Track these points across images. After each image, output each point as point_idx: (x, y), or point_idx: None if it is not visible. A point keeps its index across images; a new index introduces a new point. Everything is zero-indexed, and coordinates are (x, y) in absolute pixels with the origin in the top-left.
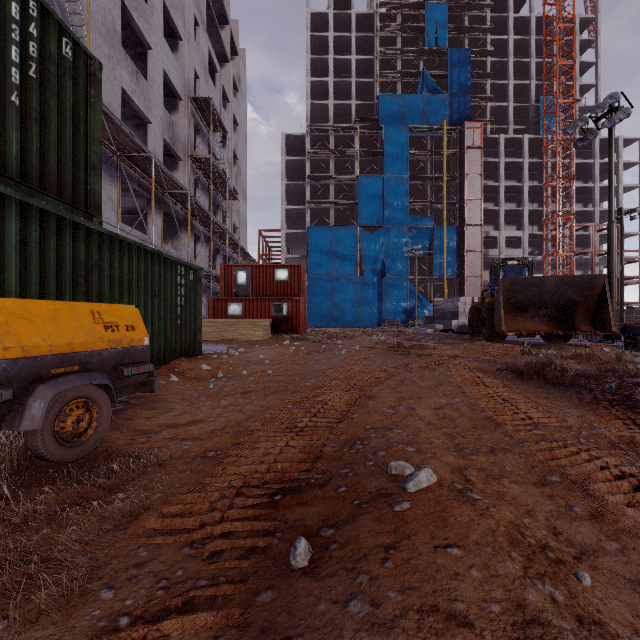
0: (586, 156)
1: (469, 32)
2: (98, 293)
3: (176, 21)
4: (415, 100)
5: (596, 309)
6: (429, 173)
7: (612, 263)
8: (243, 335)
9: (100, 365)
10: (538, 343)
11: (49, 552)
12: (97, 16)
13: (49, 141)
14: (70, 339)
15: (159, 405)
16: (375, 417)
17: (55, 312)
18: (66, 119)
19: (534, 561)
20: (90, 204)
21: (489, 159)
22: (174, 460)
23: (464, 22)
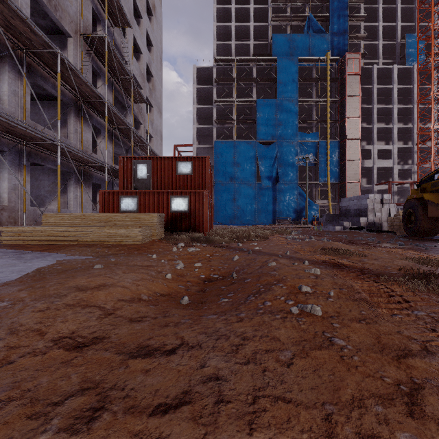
0: None
1: None
2: None
3: None
4: (302, 39)
5: None
6: (314, 97)
7: None
8: (110, 237)
9: None
10: None
11: None
12: None
13: None
14: None
15: None
16: None
17: None
18: None
19: None
20: None
21: (364, 85)
22: None
23: None
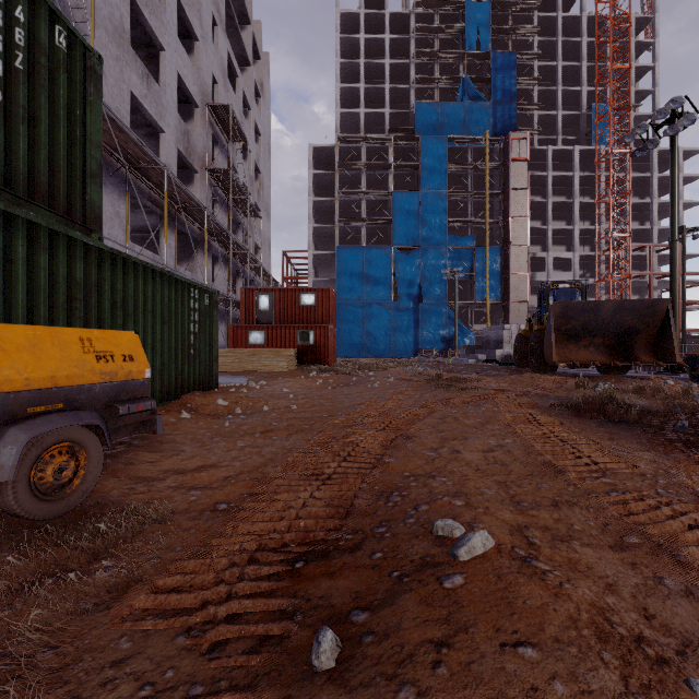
0: (643, 169)
1: (514, 33)
2: (98, 318)
3: (192, 20)
4: (455, 108)
5: (658, 337)
6: (470, 188)
7: (675, 286)
8: (265, 366)
9: (90, 402)
10: (593, 375)
11: (5, 644)
12: (103, 12)
13: (39, 143)
14: (52, 371)
15: (166, 447)
16: (414, 462)
17: (34, 339)
18: (59, 119)
19: (632, 665)
20: (88, 217)
21: (536, 173)
22: (178, 515)
23: (509, 22)
